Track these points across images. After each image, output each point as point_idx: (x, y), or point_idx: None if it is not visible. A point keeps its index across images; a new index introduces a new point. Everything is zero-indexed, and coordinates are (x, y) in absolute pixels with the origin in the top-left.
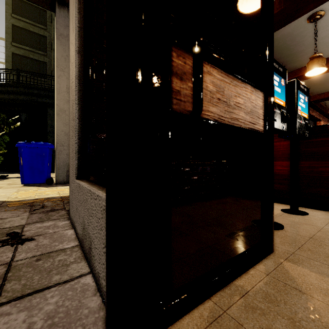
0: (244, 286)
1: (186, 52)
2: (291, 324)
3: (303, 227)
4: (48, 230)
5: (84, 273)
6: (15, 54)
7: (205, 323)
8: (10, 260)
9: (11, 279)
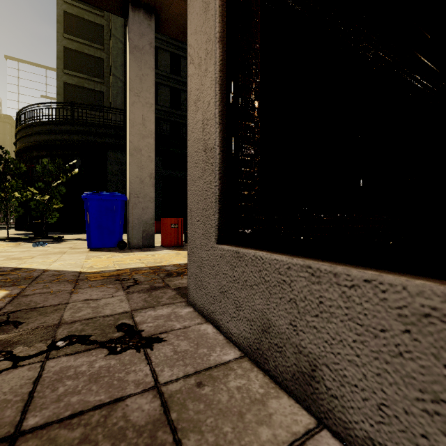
0: None
1: None
2: None
3: None
4: (172, 323)
5: (309, 425)
6: (68, 84)
7: None
8: (154, 382)
9: (183, 428)
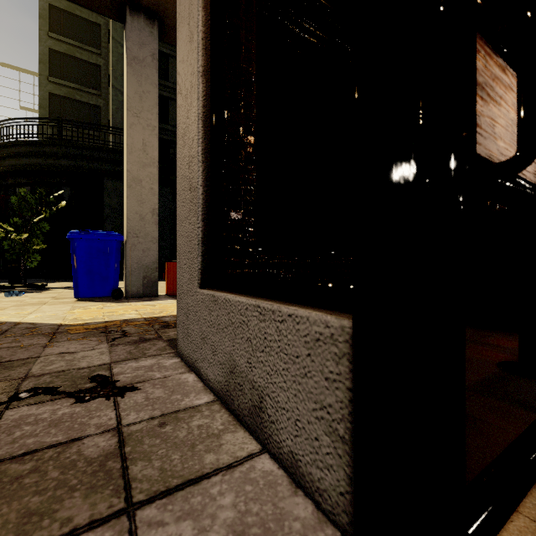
0: None
1: (487, 45)
2: None
3: None
4: (152, 373)
5: (254, 451)
6: (54, 95)
7: None
8: (117, 424)
9: (133, 458)
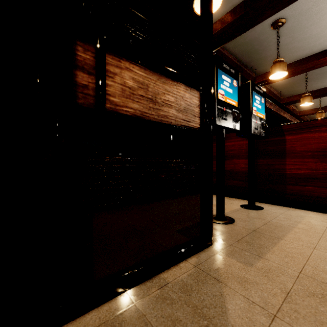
0: (167, 278)
1: None
2: (193, 311)
3: (252, 221)
4: None
5: None
6: None
7: (110, 316)
8: None
9: None
